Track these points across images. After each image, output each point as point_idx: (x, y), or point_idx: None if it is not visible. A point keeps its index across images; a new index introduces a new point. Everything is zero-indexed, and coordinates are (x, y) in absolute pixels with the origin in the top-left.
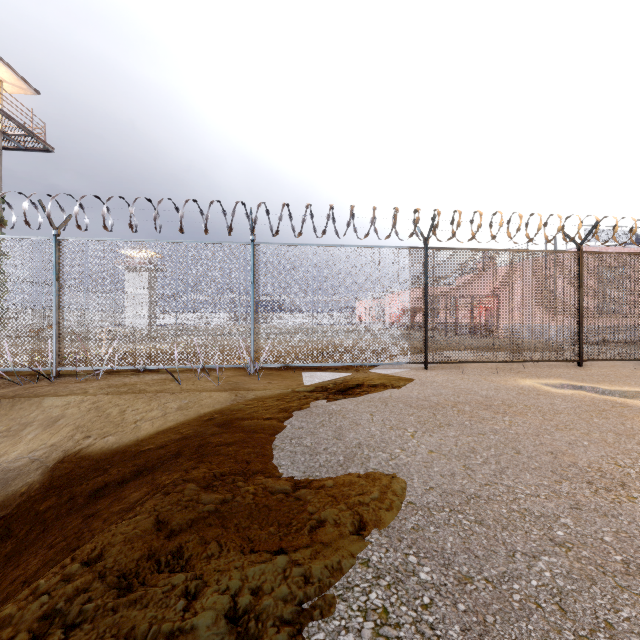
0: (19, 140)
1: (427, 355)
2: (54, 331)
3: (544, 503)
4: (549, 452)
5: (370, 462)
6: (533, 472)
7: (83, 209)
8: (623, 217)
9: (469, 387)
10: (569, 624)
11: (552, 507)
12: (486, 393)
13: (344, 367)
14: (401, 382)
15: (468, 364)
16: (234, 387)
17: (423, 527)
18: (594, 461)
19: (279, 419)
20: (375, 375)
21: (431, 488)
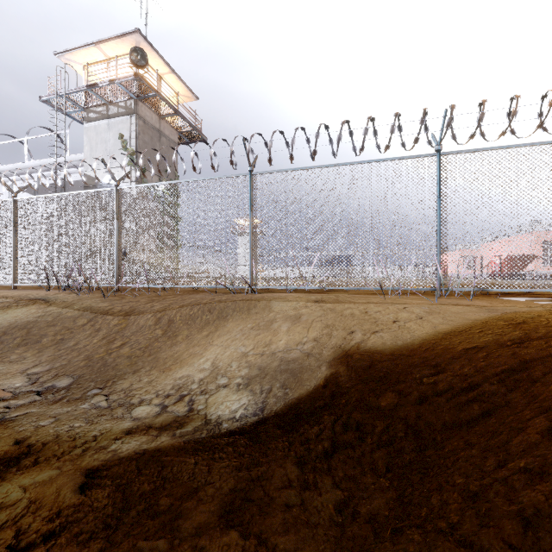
0: (187, 135)
1: None
2: (249, 254)
3: None
4: None
5: None
6: None
7: (267, 148)
8: None
9: None
10: None
11: None
12: None
13: None
14: None
15: None
16: (456, 304)
17: None
18: None
19: None
20: None
21: None
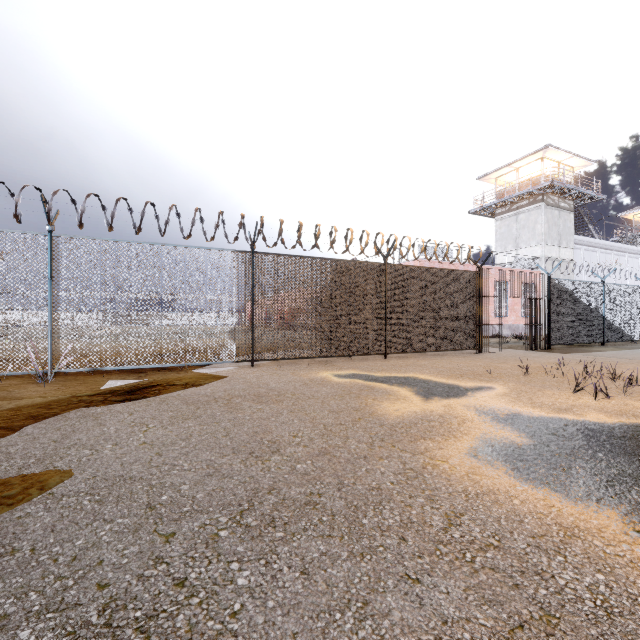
0: None
1: (253, 353)
2: None
3: (187, 475)
4: (255, 432)
5: (61, 461)
6: (215, 450)
7: None
8: (417, 238)
9: (268, 381)
10: (63, 569)
11: (189, 477)
12: (275, 386)
13: (170, 368)
14: (208, 380)
15: (298, 360)
16: None
17: (32, 514)
18: (281, 435)
19: (12, 428)
20: (192, 375)
21: (94, 477)
